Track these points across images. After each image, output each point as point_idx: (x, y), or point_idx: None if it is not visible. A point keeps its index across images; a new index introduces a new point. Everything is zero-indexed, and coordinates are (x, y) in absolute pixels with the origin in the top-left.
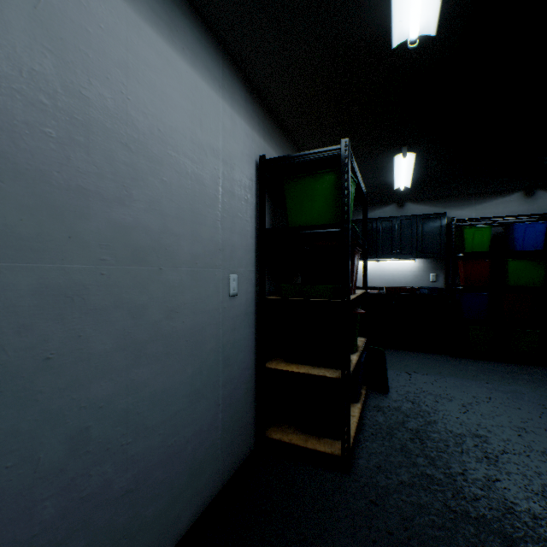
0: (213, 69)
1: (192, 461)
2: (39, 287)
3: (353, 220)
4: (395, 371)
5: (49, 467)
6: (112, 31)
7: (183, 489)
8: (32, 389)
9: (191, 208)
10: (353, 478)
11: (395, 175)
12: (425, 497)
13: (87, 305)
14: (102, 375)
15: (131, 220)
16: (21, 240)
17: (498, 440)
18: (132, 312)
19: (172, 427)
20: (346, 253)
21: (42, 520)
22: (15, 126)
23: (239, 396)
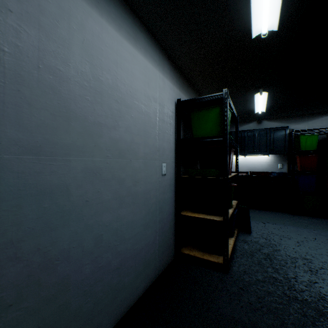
0: (154, 56)
1: (144, 259)
2: (84, 168)
3: (229, 131)
4: (255, 221)
5: (88, 250)
6: (111, 47)
7: (140, 272)
8: (81, 214)
9: (144, 130)
10: (230, 276)
11: (255, 105)
12: (271, 288)
13: (101, 177)
14: (107, 211)
15: (118, 136)
16: (78, 147)
17: (318, 262)
18: (119, 181)
19: (135, 240)
20: (226, 152)
21: (85, 273)
22: (76, 97)
23: (167, 228)
